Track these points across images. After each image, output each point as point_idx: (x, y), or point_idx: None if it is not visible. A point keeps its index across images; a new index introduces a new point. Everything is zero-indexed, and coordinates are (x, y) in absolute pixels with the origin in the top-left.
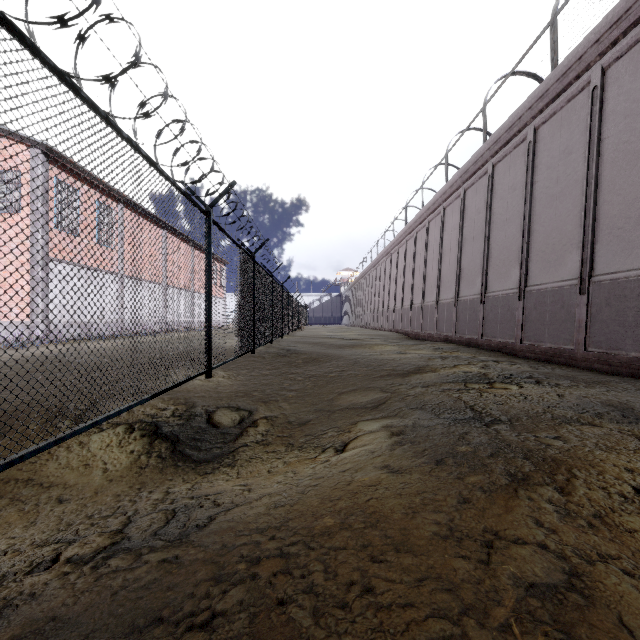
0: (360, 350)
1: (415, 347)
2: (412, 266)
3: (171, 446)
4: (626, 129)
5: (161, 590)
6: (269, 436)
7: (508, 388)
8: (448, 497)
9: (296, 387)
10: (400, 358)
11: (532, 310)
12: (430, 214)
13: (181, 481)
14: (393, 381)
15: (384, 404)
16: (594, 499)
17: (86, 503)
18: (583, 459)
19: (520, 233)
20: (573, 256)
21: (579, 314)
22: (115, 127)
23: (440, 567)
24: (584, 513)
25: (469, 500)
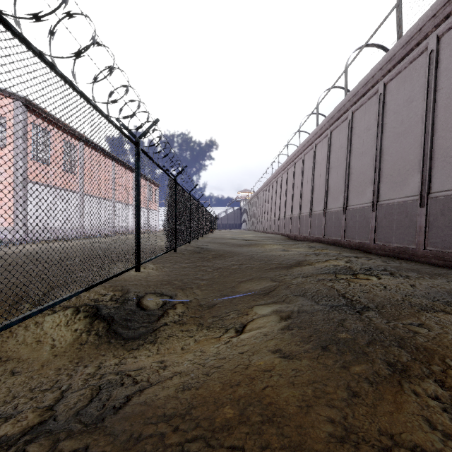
0: (255, 248)
1: (295, 246)
2: (292, 187)
3: (107, 325)
4: None
5: None
6: (184, 317)
7: (370, 279)
8: (338, 390)
9: (207, 277)
10: (284, 254)
11: (382, 219)
12: (305, 149)
13: (111, 356)
14: (280, 272)
15: (274, 291)
16: None
17: (33, 376)
18: (451, 348)
19: (373, 162)
20: (414, 178)
21: (420, 222)
22: (48, 63)
23: None
24: None
25: (358, 394)
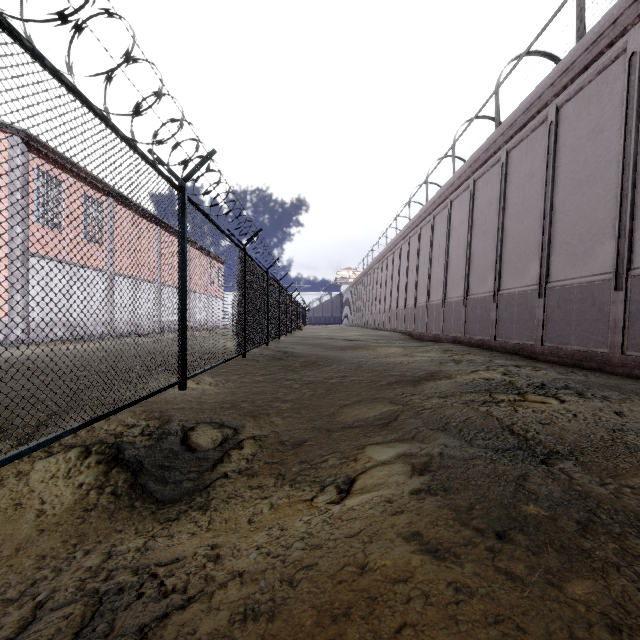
0: (363, 352)
1: (422, 349)
2: (416, 263)
3: (131, 477)
4: None
5: None
6: (255, 462)
7: (546, 402)
8: None
9: (292, 396)
10: (408, 362)
11: (555, 308)
12: (435, 208)
13: (133, 533)
14: (403, 390)
15: (396, 421)
16: None
17: None
18: None
19: (540, 224)
20: (606, 247)
21: (615, 313)
22: (6, 25)
23: None
24: None
25: None
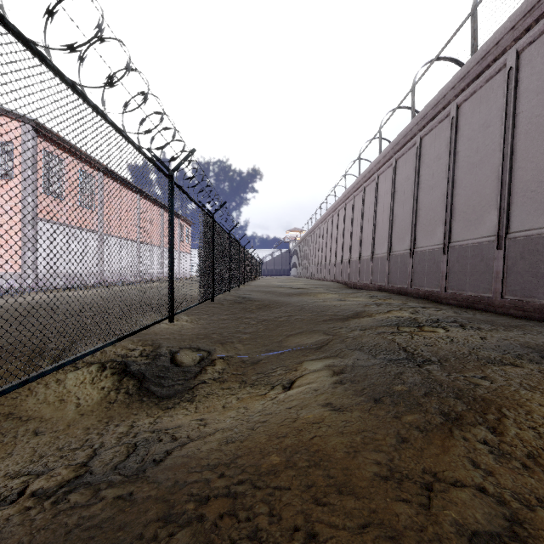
0: (306, 298)
1: (353, 295)
2: (350, 225)
3: (138, 383)
4: (538, 104)
5: (112, 530)
6: (225, 374)
7: (436, 331)
8: (387, 436)
9: (250, 330)
10: (340, 305)
11: (455, 263)
12: (366, 181)
13: (145, 415)
14: (334, 325)
15: (327, 345)
16: (526, 439)
17: (59, 435)
18: (510, 399)
19: (444, 196)
20: (491, 216)
21: (497, 266)
22: (81, 94)
23: (382, 512)
24: (518, 454)
25: (407, 440)
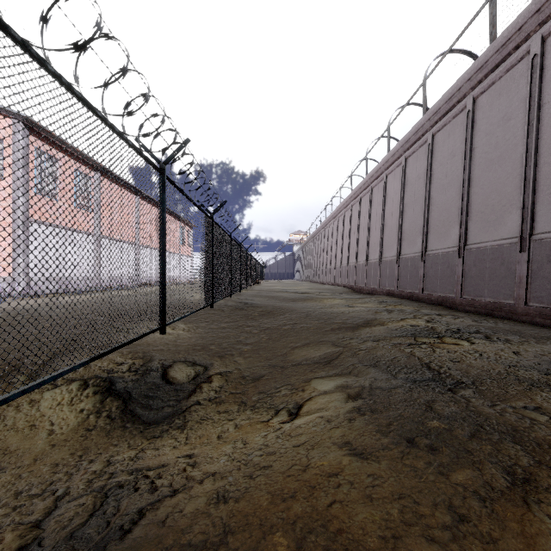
0: (311, 303)
1: (361, 300)
2: (357, 228)
3: (122, 404)
4: None
5: None
6: (222, 393)
7: (459, 344)
8: (437, 511)
9: (251, 340)
10: (349, 311)
11: (472, 267)
12: (373, 181)
13: (126, 447)
14: (344, 335)
15: (337, 359)
16: None
17: (21, 474)
18: None
19: (459, 196)
20: (513, 216)
21: (520, 270)
22: (35, 56)
23: None
24: None
25: (467, 520)
